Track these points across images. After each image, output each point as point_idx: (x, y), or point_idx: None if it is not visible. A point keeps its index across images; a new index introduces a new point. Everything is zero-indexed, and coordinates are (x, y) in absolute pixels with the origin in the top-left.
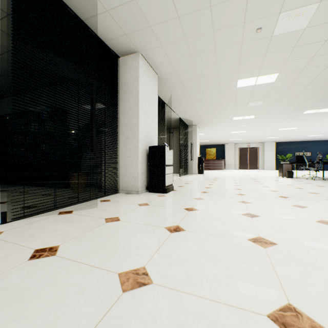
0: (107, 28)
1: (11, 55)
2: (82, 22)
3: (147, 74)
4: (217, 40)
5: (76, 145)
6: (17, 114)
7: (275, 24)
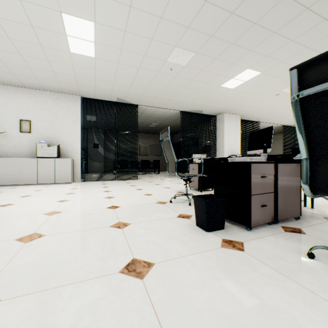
0: (208, 112)
1: (180, 124)
2: (200, 113)
3: (230, 119)
4: (258, 102)
5: None
6: (181, 142)
7: (283, 92)
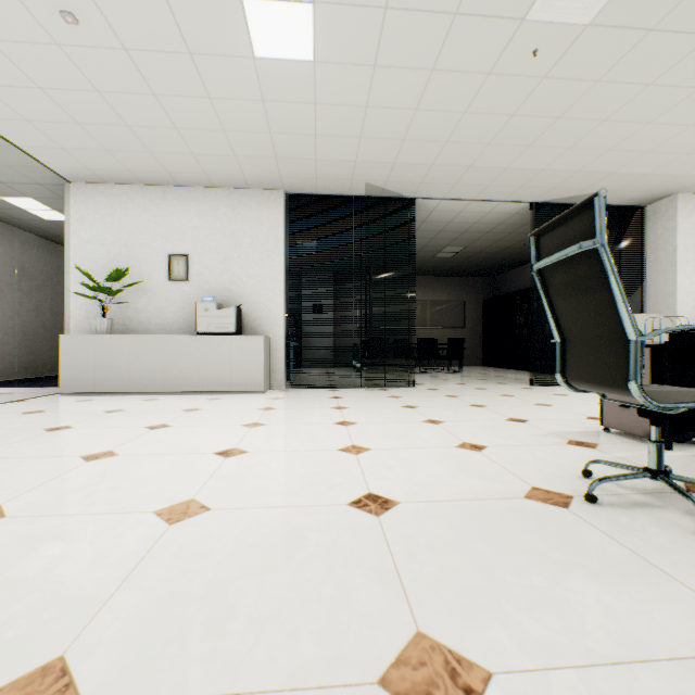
0: (620, 197)
1: (520, 243)
2: None
3: None
4: None
5: None
6: (518, 292)
7: None
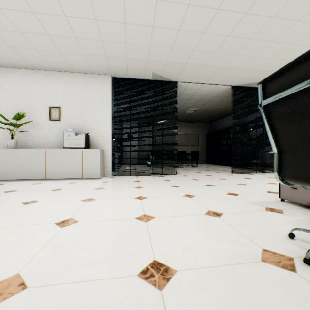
0: None
1: (224, 106)
2: None
3: None
4: None
5: (255, 146)
6: (223, 129)
7: None
